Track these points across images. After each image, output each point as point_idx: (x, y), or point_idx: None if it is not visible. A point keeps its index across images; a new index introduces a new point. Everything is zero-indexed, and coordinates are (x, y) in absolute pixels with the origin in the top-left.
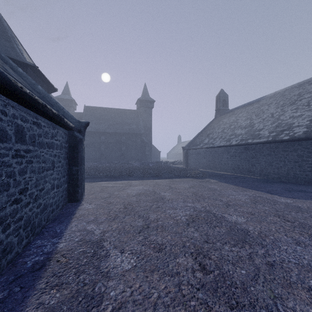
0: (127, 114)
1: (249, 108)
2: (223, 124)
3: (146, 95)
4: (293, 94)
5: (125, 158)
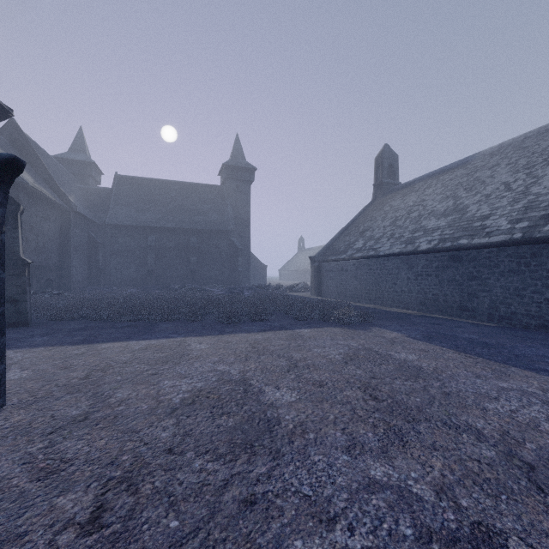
0: (203, 194)
1: (447, 177)
2: (391, 210)
3: (239, 158)
4: (548, 144)
5: (196, 278)
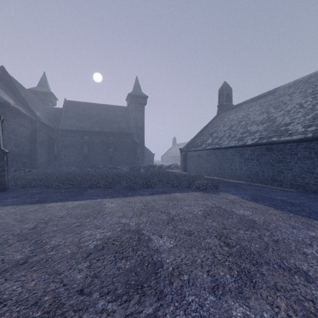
0: (116, 111)
1: (262, 101)
2: (228, 120)
3: (138, 90)
4: None
5: (112, 161)
